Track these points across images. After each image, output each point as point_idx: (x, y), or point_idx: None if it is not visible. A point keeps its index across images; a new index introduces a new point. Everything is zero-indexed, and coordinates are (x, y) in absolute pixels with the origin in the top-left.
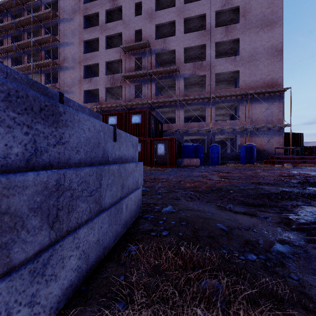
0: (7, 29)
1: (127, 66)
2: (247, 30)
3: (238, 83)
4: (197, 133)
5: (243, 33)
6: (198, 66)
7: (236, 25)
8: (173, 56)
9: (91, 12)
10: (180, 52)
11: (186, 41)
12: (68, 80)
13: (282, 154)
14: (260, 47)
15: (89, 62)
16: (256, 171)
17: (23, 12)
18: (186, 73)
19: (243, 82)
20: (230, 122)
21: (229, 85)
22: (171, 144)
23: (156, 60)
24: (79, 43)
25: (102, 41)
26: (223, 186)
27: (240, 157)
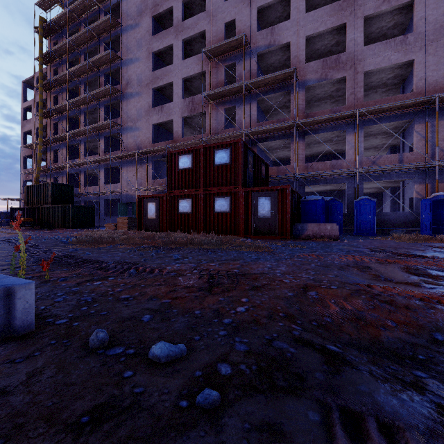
0: (62, 54)
1: (212, 81)
2: None
3: (410, 86)
4: (329, 179)
5: None
6: (331, 64)
7: None
8: (286, 55)
9: (162, 8)
10: (300, 44)
11: (310, 25)
12: (133, 112)
13: None
14: None
15: (159, 82)
16: None
17: (79, 28)
18: (309, 79)
19: (423, 80)
20: (394, 156)
21: (389, 93)
22: (282, 197)
23: (259, 66)
24: (147, 57)
25: (178, 49)
26: None
27: (415, 220)
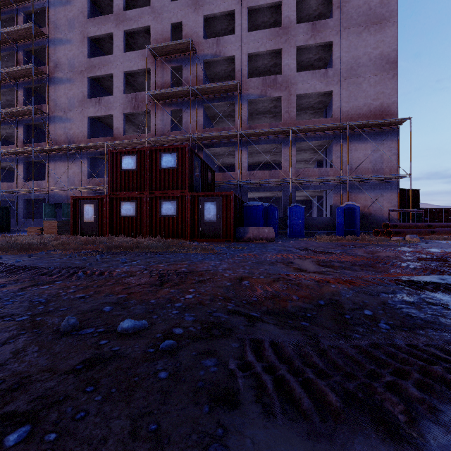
0: None
1: (158, 80)
2: (345, 30)
3: (330, 112)
4: (268, 186)
5: (338, 34)
6: (270, 83)
7: (328, 21)
8: (231, 67)
9: None
10: (243, 60)
11: (252, 44)
12: (63, 100)
13: (397, 220)
14: (364, 56)
15: (96, 72)
16: (372, 248)
17: None
18: (251, 94)
19: (339, 109)
20: (319, 170)
21: (315, 115)
22: (226, 203)
23: (205, 73)
24: (81, 41)
25: (119, 39)
26: (340, 293)
27: (333, 224)
